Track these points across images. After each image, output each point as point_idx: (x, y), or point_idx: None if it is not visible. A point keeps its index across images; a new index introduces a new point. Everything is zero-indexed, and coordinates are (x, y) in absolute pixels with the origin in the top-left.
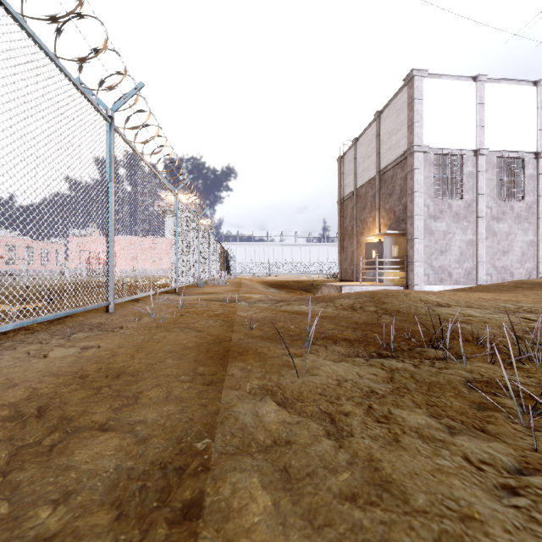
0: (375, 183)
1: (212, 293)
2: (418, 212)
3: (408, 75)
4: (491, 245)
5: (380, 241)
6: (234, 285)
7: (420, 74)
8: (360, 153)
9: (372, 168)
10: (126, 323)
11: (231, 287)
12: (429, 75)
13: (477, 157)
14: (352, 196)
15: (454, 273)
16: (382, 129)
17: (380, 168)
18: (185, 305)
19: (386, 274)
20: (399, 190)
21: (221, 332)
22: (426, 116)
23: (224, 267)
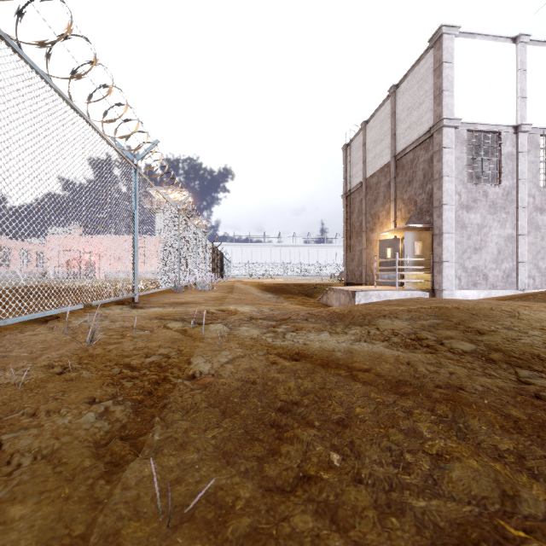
0: (390, 170)
1: (184, 304)
2: (448, 200)
3: (435, 34)
4: (534, 241)
5: (397, 238)
6: (224, 290)
7: (451, 31)
8: (370, 138)
9: (385, 153)
10: None
11: (221, 292)
12: (461, 34)
13: (517, 135)
14: (360, 188)
15: (490, 276)
16: (398, 105)
17: (396, 152)
18: (111, 333)
19: (407, 277)
20: (421, 175)
21: None
22: (457, 84)
23: (217, 268)
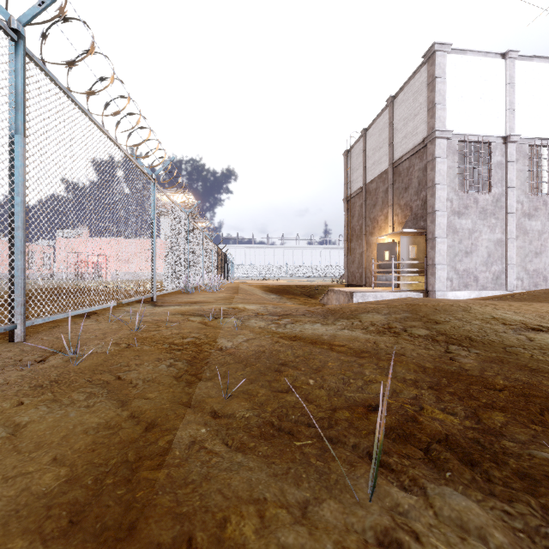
0: (388, 177)
1: (197, 303)
2: (441, 207)
3: (429, 51)
4: (522, 245)
5: (394, 242)
6: (230, 291)
7: (443, 48)
8: (369, 145)
9: (383, 160)
10: (2, 374)
11: (227, 293)
12: (453, 51)
13: (506, 145)
14: (361, 193)
15: (480, 278)
16: (396, 115)
17: (394, 160)
18: (148, 324)
19: (403, 279)
20: (416, 183)
21: (162, 409)
22: (449, 97)
23: (222, 270)
